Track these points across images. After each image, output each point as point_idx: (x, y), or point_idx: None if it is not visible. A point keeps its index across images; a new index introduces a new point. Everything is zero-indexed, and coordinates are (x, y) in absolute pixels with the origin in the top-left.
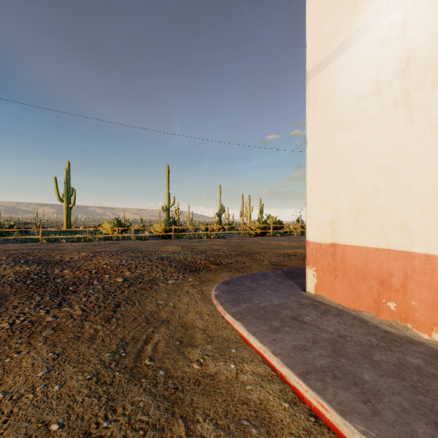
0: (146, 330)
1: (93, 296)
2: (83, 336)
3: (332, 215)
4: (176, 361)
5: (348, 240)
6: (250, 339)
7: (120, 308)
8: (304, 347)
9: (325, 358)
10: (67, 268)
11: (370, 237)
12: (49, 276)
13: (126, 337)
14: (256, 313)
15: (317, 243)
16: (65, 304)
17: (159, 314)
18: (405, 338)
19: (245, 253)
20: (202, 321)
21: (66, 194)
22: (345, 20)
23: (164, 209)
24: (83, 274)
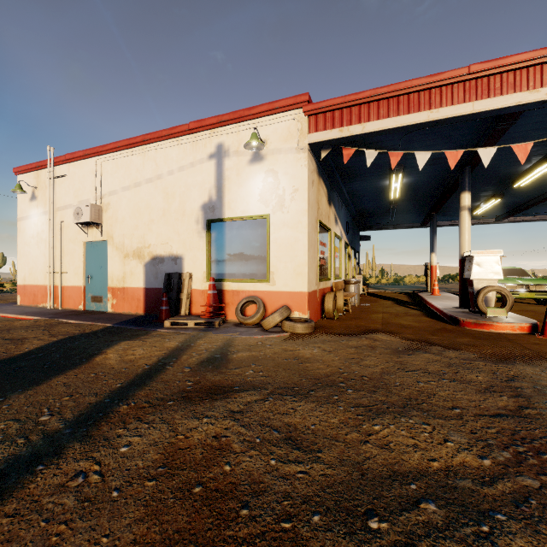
0: None
1: None
2: None
3: (25, 275)
4: None
5: (28, 283)
6: None
7: None
8: None
9: None
10: None
11: (32, 281)
12: None
13: None
14: None
15: (21, 285)
16: None
17: None
18: (35, 307)
19: (2, 299)
20: None
21: None
22: (28, 209)
23: None
24: None
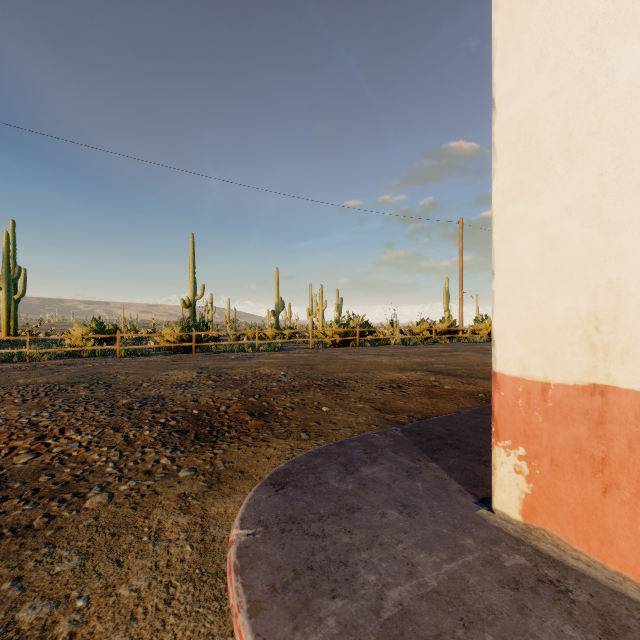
0: None
1: None
2: None
3: (594, 302)
4: None
5: None
6: None
7: None
8: None
9: None
10: None
11: None
12: None
13: None
14: None
15: (533, 381)
16: None
17: None
18: None
19: (319, 382)
20: None
21: (5, 275)
22: None
23: (186, 303)
24: None
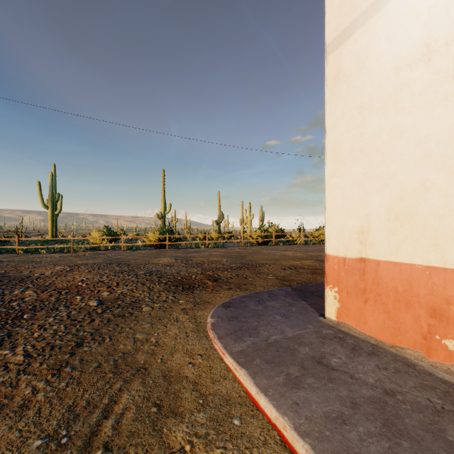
0: (110, 388)
1: (50, 329)
2: (11, 403)
3: (361, 223)
4: (148, 450)
5: (384, 254)
6: (261, 401)
7: (81, 348)
8: (341, 416)
9: (377, 439)
10: (31, 287)
11: (416, 251)
12: (4, 298)
13: (78, 403)
14: (265, 353)
15: (340, 257)
16: (7, 342)
17: (134, 356)
18: None
19: (247, 265)
20: (192, 368)
21: (51, 199)
22: None
23: (159, 216)
24: (49, 295)
